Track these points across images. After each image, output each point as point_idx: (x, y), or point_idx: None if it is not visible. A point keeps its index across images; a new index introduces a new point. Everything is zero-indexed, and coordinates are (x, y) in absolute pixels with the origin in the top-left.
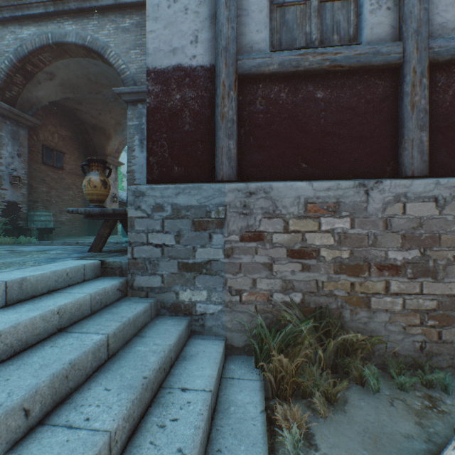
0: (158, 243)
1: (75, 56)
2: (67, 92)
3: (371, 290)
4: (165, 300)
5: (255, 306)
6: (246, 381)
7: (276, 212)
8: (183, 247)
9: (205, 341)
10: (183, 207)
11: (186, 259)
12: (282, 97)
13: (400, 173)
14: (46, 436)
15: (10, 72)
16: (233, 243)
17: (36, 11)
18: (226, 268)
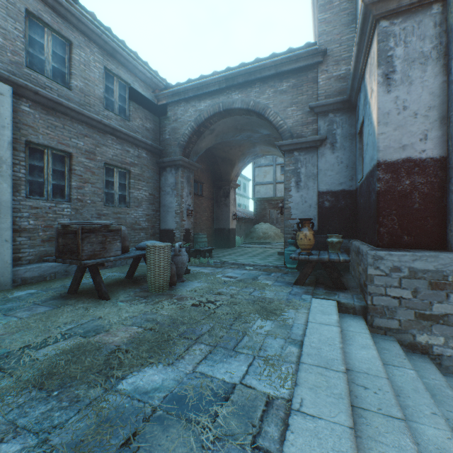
0: (395, 295)
1: (234, 115)
2: (218, 140)
3: None
4: (401, 339)
5: None
6: None
7: None
8: (419, 301)
9: (448, 378)
10: (419, 270)
11: (422, 310)
12: None
13: None
14: None
15: (191, 136)
16: None
17: (212, 89)
18: None
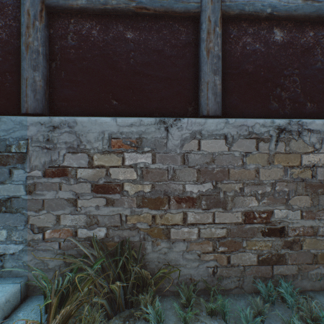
0: None
1: None
2: None
3: (171, 222)
4: None
5: (59, 243)
6: None
7: (81, 147)
8: None
9: None
10: None
11: None
12: (94, 34)
13: (199, 112)
14: None
15: None
16: (36, 179)
17: None
18: (28, 205)
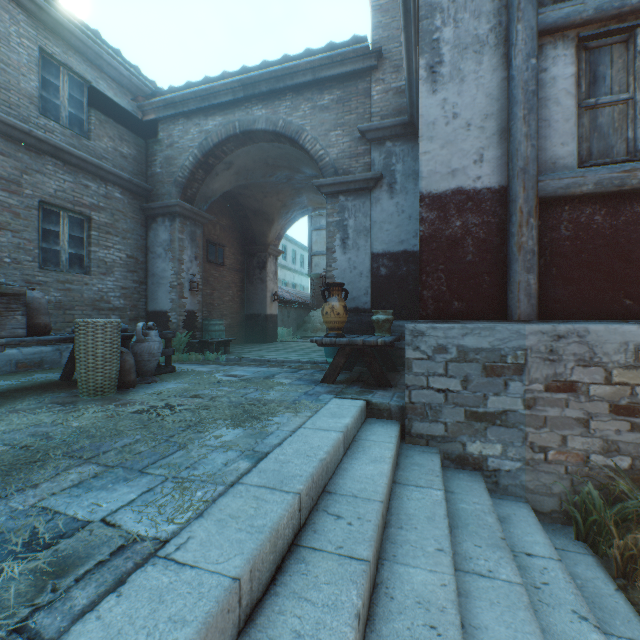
0: (440, 388)
1: (258, 142)
2: (240, 180)
3: None
4: (448, 450)
5: (565, 467)
6: (574, 553)
7: (594, 360)
8: (471, 394)
9: (505, 502)
10: (470, 350)
11: (475, 407)
12: (596, 221)
13: None
14: (470, 580)
15: (193, 169)
16: (535, 393)
17: (224, 99)
18: (526, 420)
